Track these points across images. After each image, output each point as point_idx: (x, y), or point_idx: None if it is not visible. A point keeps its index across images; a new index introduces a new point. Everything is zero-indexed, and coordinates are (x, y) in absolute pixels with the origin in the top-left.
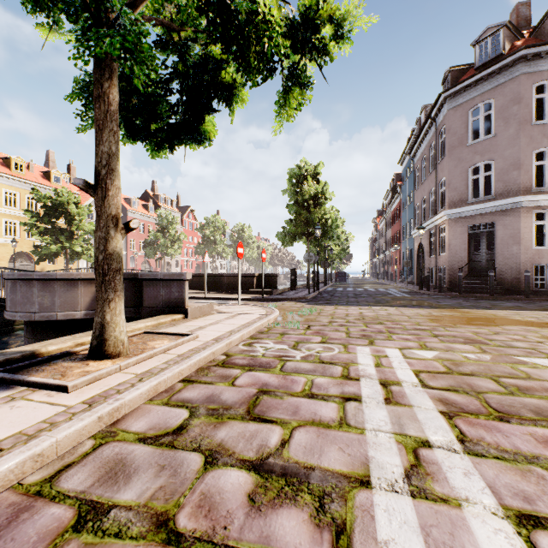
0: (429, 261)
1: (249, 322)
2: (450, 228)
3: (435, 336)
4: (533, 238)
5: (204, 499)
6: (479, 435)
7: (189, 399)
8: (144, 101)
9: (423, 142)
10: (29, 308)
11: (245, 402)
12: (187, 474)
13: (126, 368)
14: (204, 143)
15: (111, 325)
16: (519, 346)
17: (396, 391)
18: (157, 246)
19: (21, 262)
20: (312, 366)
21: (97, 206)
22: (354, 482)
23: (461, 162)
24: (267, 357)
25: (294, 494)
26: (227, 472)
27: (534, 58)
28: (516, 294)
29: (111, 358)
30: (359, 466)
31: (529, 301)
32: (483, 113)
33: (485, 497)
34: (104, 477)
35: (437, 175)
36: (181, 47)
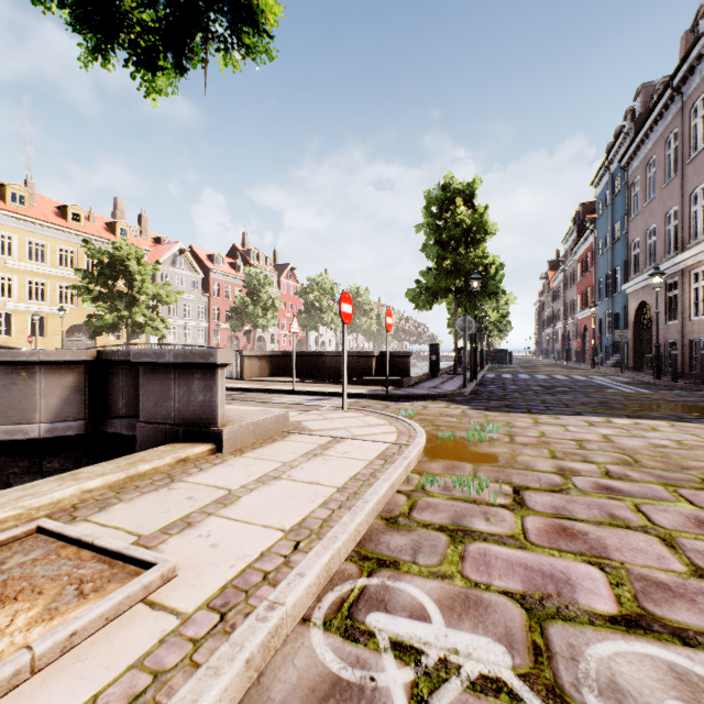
0: (664, 331)
1: (358, 475)
2: None
3: None
4: None
5: None
6: None
7: None
8: None
9: (649, 136)
10: None
11: None
12: None
13: None
14: (256, 52)
15: None
16: None
17: None
18: (245, 315)
19: (80, 337)
20: None
21: None
22: None
23: None
24: None
25: None
26: None
27: None
28: None
29: None
30: None
31: None
32: None
33: None
34: None
35: (686, 182)
36: None
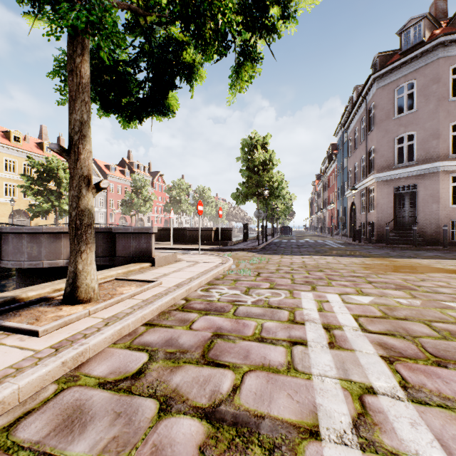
0: (360, 217)
1: (207, 270)
2: (379, 189)
3: (369, 282)
4: (450, 197)
5: (155, 452)
6: (420, 381)
7: (150, 342)
8: (115, 78)
9: (355, 117)
10: (19, 257)
11: (200, 346)
12: (141, 423)
13: (95, 313)
14: (168, 115)
15: (83, 274)
16: (444, 292)
17: (338, 335)
18: (132, 204)
19: (19, 218)
20: (261, 310)
21: (70, 168)
22: (304, 433)
23: (387, 133)
24: (222, 302)
25: (244, 446)
26: (180, 420)
27: (451, 44)
28: (435, 245)
29: (83, 303)
30: (307, 414)
31: (447, 251)
32: (407, 91)
33: (434, 452)
34: (61, 425)
35: (368, 144)
36: (146, 29)
